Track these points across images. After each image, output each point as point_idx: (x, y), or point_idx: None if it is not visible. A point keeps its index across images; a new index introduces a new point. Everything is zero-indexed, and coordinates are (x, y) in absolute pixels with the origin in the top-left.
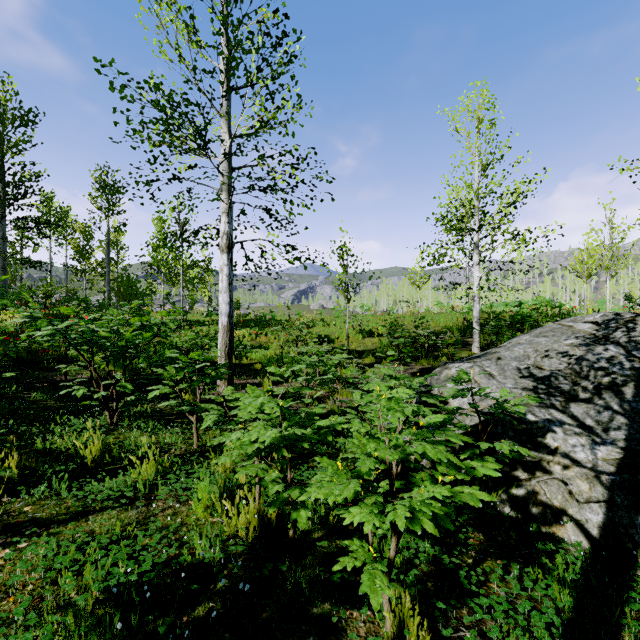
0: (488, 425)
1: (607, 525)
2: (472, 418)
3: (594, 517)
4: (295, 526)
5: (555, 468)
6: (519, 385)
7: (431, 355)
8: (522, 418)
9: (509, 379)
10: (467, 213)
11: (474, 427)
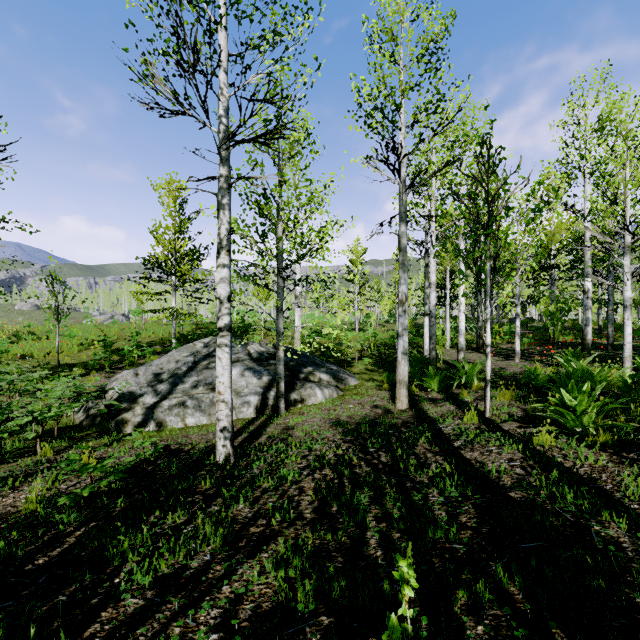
0: (119, 398)
1: (142, 421)
2: (115, 397)
3: (139, 419)
4: (1, 445)
5: (136, 408)
6: (146, 379)
7: (137, 363)
8: (136, 393)
9: (145, 376)
10: (166, 260)
11: (113, 400)
